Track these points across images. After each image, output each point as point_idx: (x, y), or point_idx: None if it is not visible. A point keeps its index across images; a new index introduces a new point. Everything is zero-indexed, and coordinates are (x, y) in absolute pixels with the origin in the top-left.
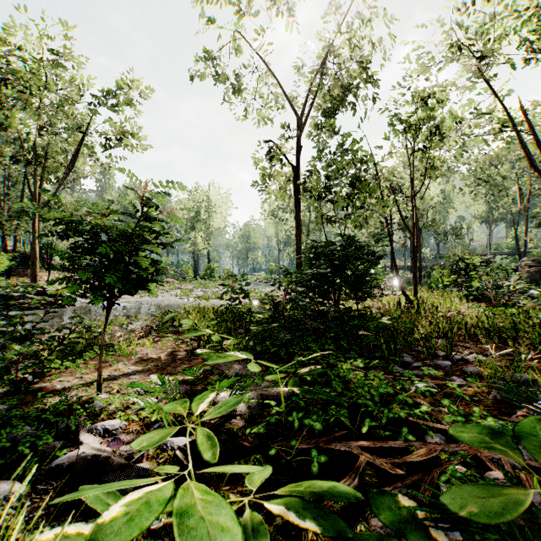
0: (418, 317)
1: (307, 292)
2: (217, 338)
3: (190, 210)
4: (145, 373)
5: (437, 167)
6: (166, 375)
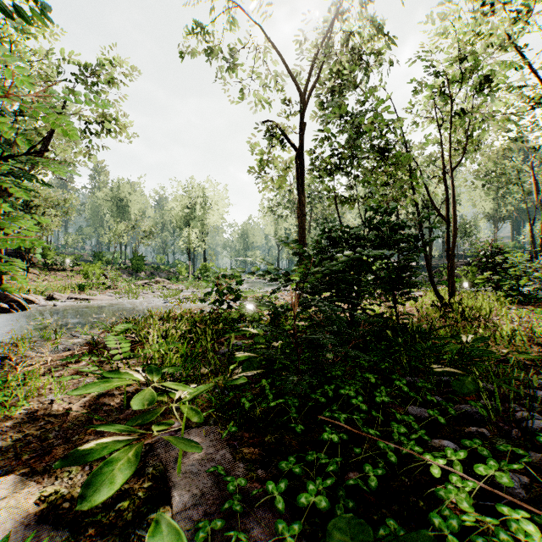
0: (464, 325)
1: (322, 292)
2: (147, 399)
3: (185, 207)
4: (2, 466)
5: (474, 140)
6: (34, 480)
